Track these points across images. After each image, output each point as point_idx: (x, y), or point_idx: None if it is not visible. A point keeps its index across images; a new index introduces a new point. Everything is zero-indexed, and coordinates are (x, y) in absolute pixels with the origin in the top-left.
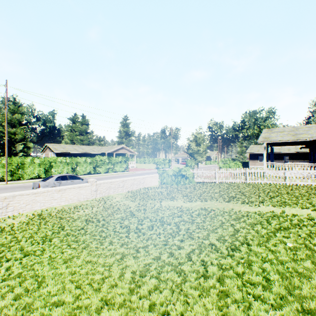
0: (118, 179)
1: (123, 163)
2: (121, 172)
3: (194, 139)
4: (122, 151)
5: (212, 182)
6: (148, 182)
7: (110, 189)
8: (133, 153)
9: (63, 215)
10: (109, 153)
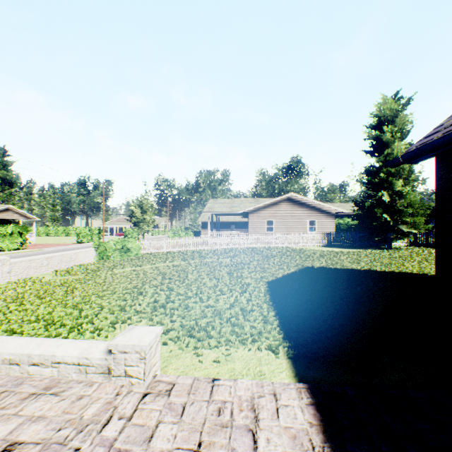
0: (41, 256)
1: (16, 236)
2: (13, 251)
3: (139, 205)
4: (7, 215)
5: (160, 253)
6: (82, 259)
7: (30, 269)
8: (31, 219)
9: None
10: None
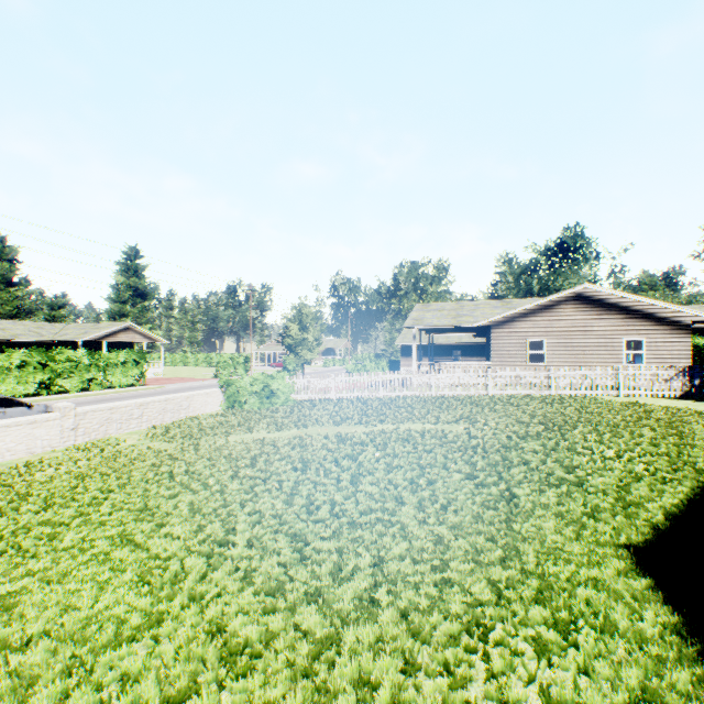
0: (129, 402)
1: (131, 367)
2: (125, 388)
3: (297, 317)
4: (127, 336)
5: (325, 400)
6: (200, 406)
7: (111, 424)
8: (157, 341)
9: (8, 480)
10: (88, 341)
